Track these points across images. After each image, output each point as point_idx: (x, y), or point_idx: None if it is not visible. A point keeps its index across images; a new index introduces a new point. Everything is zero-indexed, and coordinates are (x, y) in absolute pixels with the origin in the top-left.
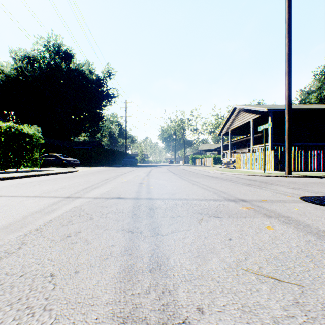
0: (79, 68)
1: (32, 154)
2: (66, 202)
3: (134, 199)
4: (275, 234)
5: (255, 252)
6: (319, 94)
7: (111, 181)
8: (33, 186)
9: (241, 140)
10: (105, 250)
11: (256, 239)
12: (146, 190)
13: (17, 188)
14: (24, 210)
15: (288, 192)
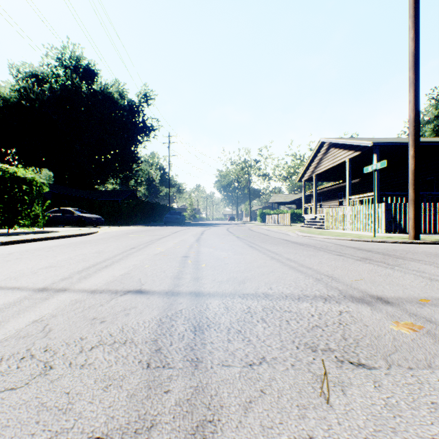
0: (106, 90)
1: (31, 208)
2: (29, 304)
3: (166, 297)
4: None
5: None
6: (435, 126)
7: (139, 251)
8: (3, 262)
9: (330, 189)
10: None
11: None
12: (192, 272)
13: None
14: None
15: None
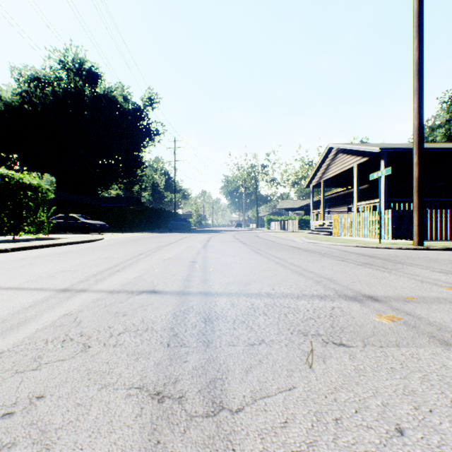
0: (110, 93)
1: (36, 215)
2: (56, 302)
3: (178, 296)
4: None
5: None
6: (447, 130)
7: (148, 256)
8: (19, 267)
9: (339, 195)
10: None
11: None
12: (201, 275)
13: None
14: None
15: (439, 279)
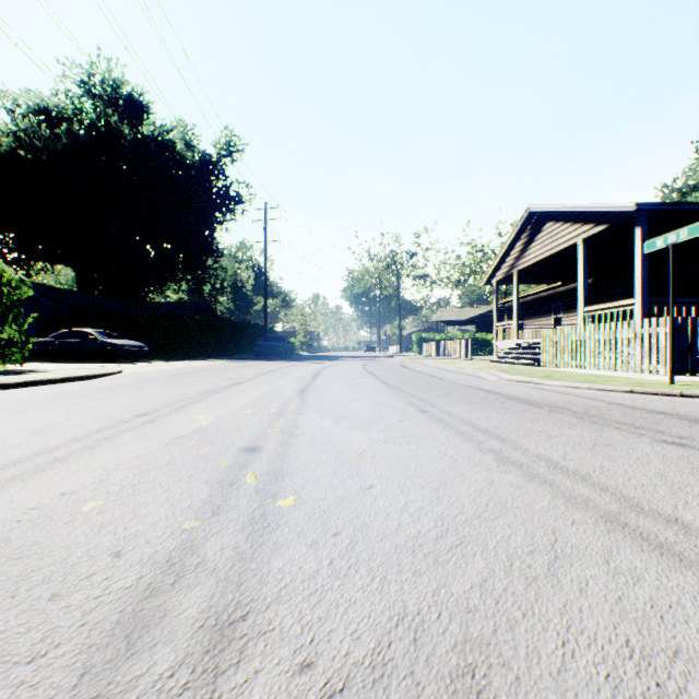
0: (162, 135)
1: None
2: None
3: None
4: None
5: None
6: None
7: (147, 424)
8: None
9: (538, 298)
10: None
11: None
12: (228, 560)
13: None
14: None
15: None
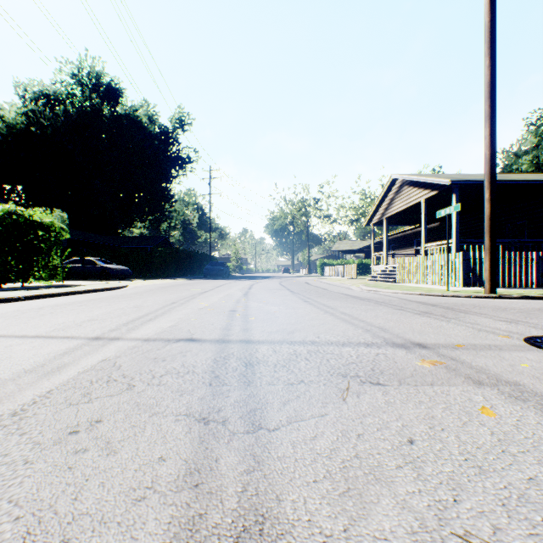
0: (132, 113)
1: (48, 258)
2: (91, 349)
3: (217, 344)
4: (504, 429)
5: (473, 478)
6: (535, 157)
7: (182, 305)
8: (40, 316)
9: (405, 235)
10: (144, 471)
11: (467, 442)
12: (241, 324)
13: (10, 320)
14: (5, 367)
15: (499, 328)
